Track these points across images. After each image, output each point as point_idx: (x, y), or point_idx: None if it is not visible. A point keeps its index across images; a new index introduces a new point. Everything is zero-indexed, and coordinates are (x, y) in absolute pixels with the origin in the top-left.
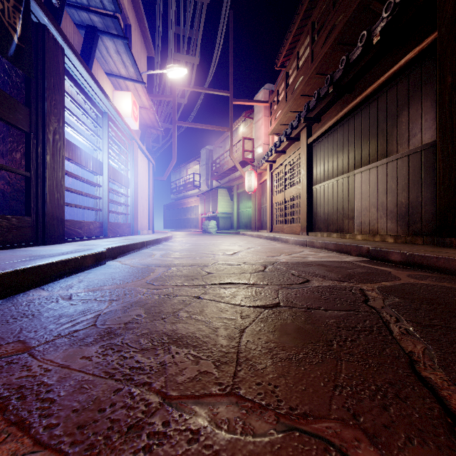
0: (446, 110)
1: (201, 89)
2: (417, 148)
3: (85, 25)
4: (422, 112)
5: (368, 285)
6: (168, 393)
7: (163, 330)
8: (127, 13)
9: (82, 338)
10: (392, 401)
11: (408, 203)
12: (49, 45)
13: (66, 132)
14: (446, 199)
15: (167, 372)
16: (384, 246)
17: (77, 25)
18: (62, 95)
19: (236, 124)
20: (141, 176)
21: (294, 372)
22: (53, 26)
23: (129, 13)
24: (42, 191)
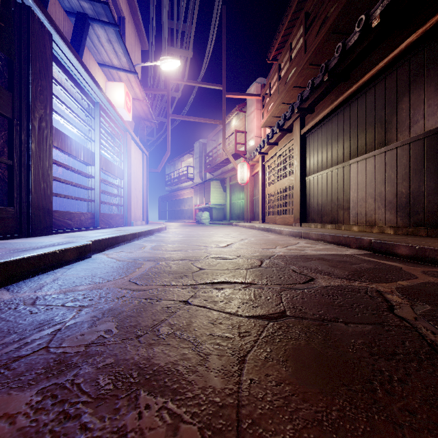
0: None
1: (194, 83)
2: (419, 135)
3: (75, 12)
4: (424, 98)
5: (384, 285)
6: None
7: (134, 359)
8: (121, 5)
9: (19, 372)
10: None
11: (409, 193)
12: (34, 28)
13: (60, 124)
14: None
15: None
16: (388, 239)
17: (67, 12)
18: (49, 81)
19: (229, 117)
20: (135, 167)
21: None
22: (38, 8)
23: (122, 5)
24: (26, 180)
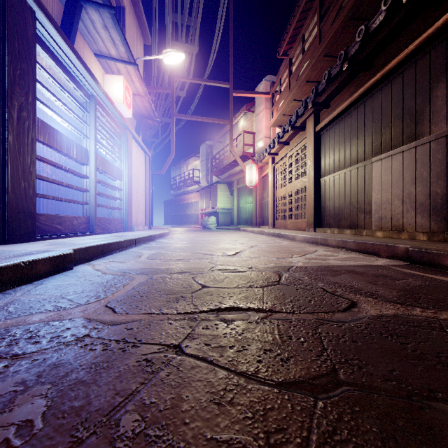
0: None
1: (200, 80)
2: None
3: None
4: None
5: None
6: None
7: None
8: None
9: None
10: None
11: (446, 193)
12: (12, 1)
13: (55, 121)
14: None
15: None
16: (429, 247)
17: None
18: (31, 65)
19: (237, 118)
20: (136, 169)
21: None
22: None
23: None
24: (1, 178)
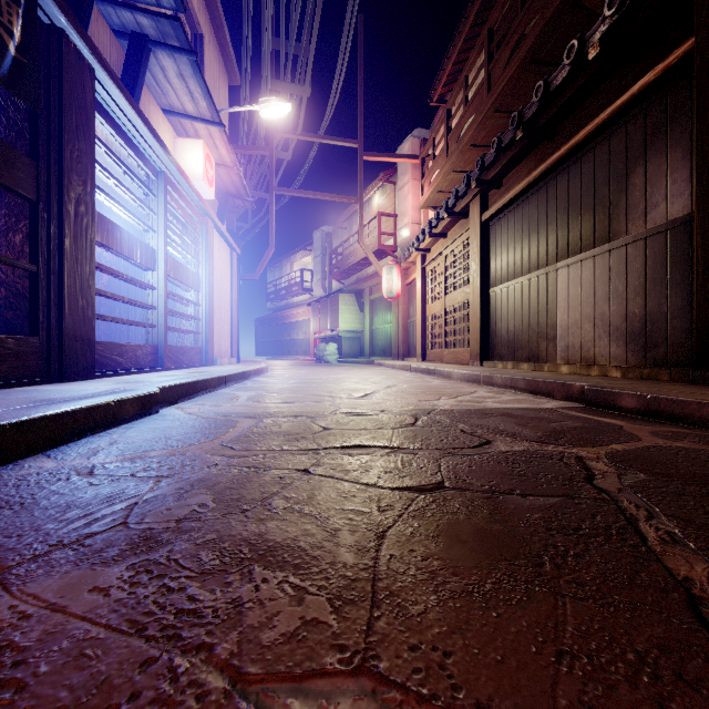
0: (708, 164)
1: (313, 137)
2: (659, 226)
3: (128, 32)
4: (667, 169)
5: (589, 450)
6: (243, 669)
7: (243, 535)
8: (197, 17)
9: (98, 549)
10: (672, 689)
11: (645, 315)
12: (69, 61)
13: (101, 204)
14: (708, 307)
15: (243, 622)
16: (608, 385)
17: (116, 32)
18: (90, 143)
19: (369, 192)
20: (219, 273)
21: (479, 623)
22: (74, 31)
23: (200, 16)
24: (57, 295)
